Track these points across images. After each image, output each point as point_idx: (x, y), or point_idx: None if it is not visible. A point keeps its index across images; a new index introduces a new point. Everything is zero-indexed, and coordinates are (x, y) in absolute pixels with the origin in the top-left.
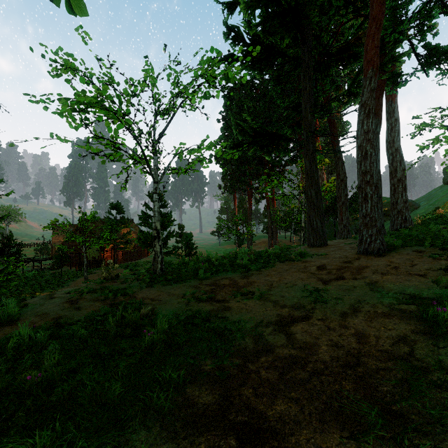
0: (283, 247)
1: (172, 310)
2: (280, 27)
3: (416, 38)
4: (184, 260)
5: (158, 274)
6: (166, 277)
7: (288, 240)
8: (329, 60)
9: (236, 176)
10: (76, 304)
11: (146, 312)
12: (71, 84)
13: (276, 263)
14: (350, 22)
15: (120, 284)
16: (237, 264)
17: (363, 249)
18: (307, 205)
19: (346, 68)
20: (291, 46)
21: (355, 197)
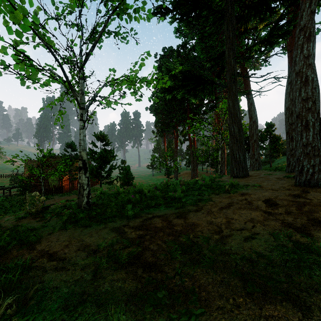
0: (210, 178)
1: (66, 290)
2: None
3: None
4: (118, 191)
5: (83, 208)
6: (88, 214)
7: (204, 172)
8: (249, 13)
9: (165, 123)
10: None
11: (3, 310)
12: None
13: (211, 195)
14: None
15: (36, 222)
16: (170, 196)
17: (304, 180)
18: (230, 140)
19: (262, 22)
20: None
21: (260, 137)
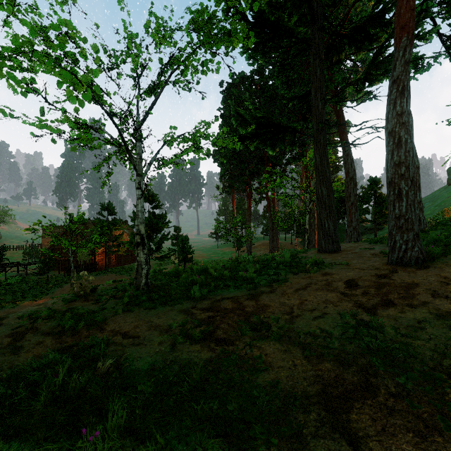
0: (291, 253)
1: (149, 359)
2: (288, 1)
3: (441, 17)
4: (177, 269)
5: (142, 290)
6: (150, 296)
7: (288, 242)
8: (341, 42)
9: (235, 175)
10: (20, 339)
11: (106, 368)
12: (4, 24)
13: (289, 275)
14: (358, 10)
15: (92, 305)
16: (241, 276)
17: (397, 258)
18: (318, 205)
19: (360, 52)
20: (299, 25)
21: (362, 197)
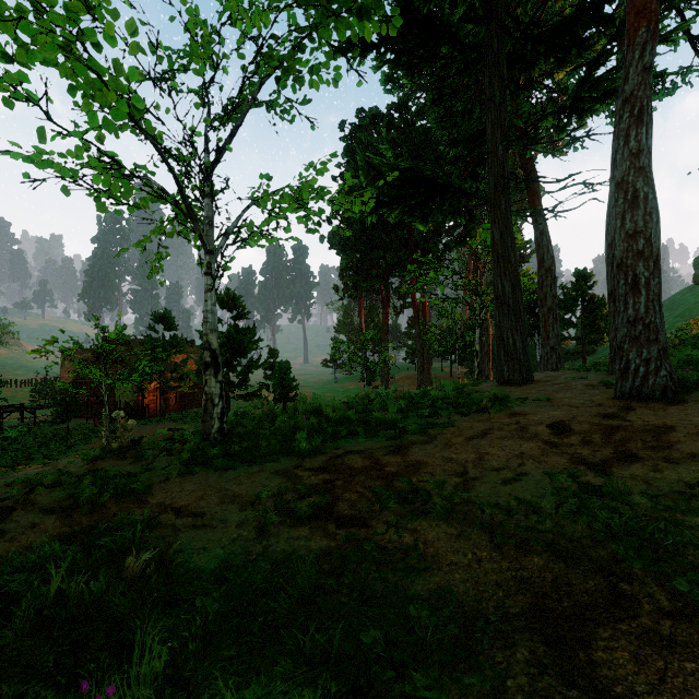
0: (455, 385)
1: (220, 551)
2: None
3: (693, 9)
4: (272, 410)
5: (213, 440)
6: (226, 449)
7: (446, 374)
8: (534, 50)
9: (363, 269)
10: (2, 520)
11: (141, 567)
12: None
13: (455, 417)
14: (557, 6)
15: (129, 464)
16: (375, 419)
17: (631, 389)
18: (496, 309)
19: (563, 67)
20: (467, 22)
21: (563, 301)
